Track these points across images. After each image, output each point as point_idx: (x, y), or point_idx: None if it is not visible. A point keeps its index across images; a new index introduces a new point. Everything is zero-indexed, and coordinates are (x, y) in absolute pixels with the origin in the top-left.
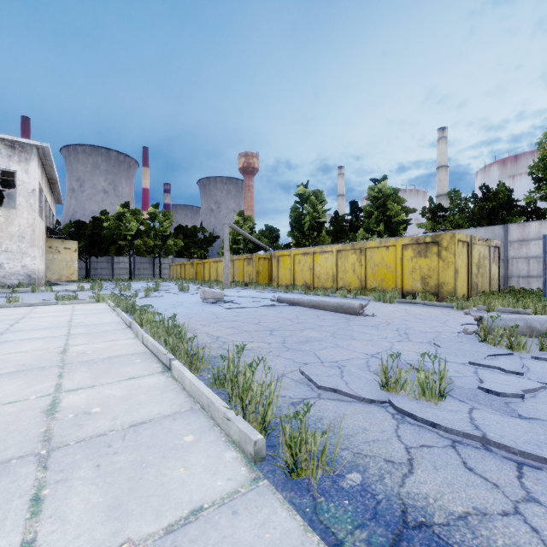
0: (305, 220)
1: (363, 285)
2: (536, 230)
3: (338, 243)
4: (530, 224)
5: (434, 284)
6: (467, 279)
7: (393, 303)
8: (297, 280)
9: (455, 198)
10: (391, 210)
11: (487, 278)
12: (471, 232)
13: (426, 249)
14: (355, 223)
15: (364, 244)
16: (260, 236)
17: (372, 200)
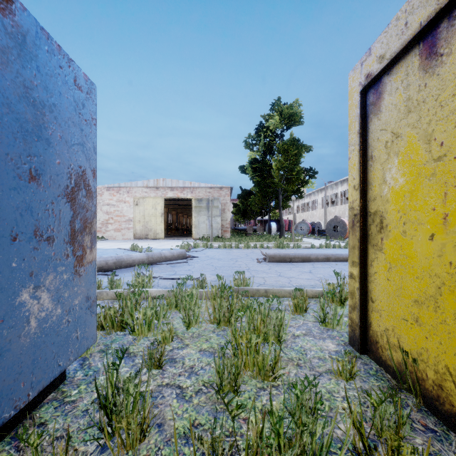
0: None
1: None
2: None
3: None
4: None
5: None
6: None
7: None
8: None
9: None
10: None
11: None
12: None
13: None
14: None
15: None
16: None
17: None
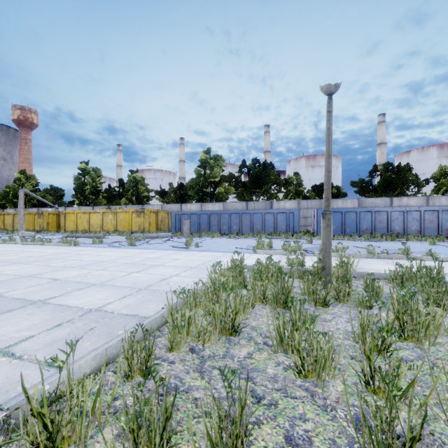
0: (86, 188)
1: (116, 229)
2: (189, 207)
3: (111, 204)
4: (188, 204)
5: (143, 228)
6: (156, 226)
7: (123, 236)
8: (79, 228)
9: (171, 187)
10: (141, 189)
11: (167, 226)
12: (170, 206)
13: (140, 214)
14: (123, 192)
15: (116, 210)
16: (45, 194)
17: (131, 181)
